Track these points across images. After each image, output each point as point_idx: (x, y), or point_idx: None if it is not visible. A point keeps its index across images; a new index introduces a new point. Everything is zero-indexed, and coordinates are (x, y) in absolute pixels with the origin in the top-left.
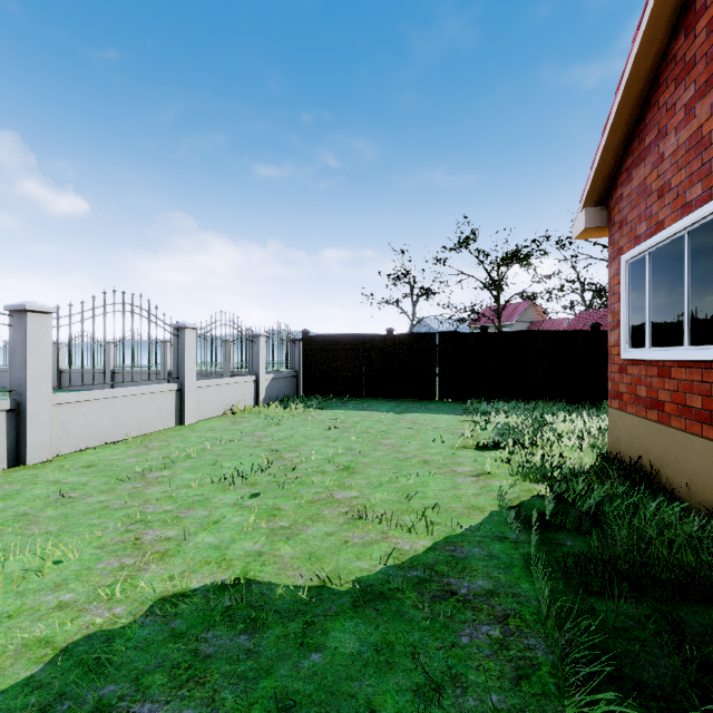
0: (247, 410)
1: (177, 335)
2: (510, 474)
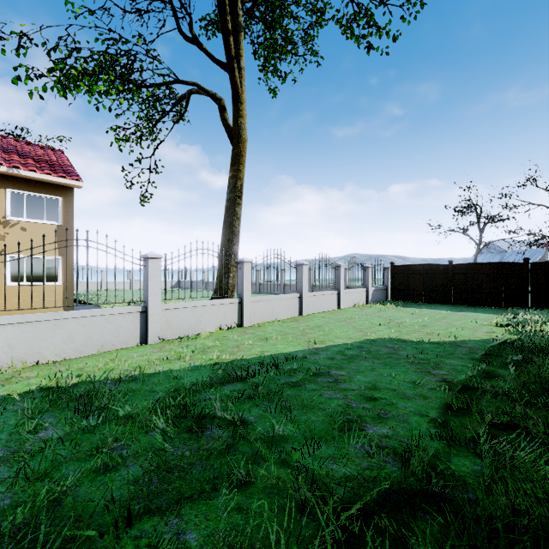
0: (364, 305)
1: (337, 269)
2: (505, 332)
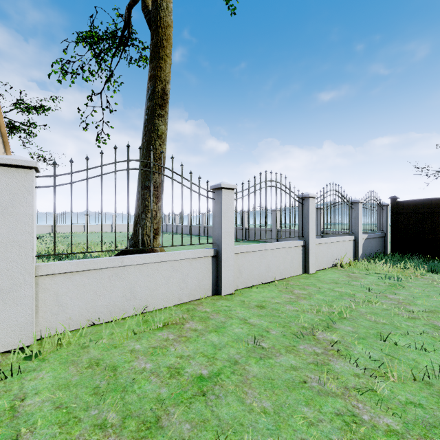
0: (352, 265)
1: (302, 203)
2: None
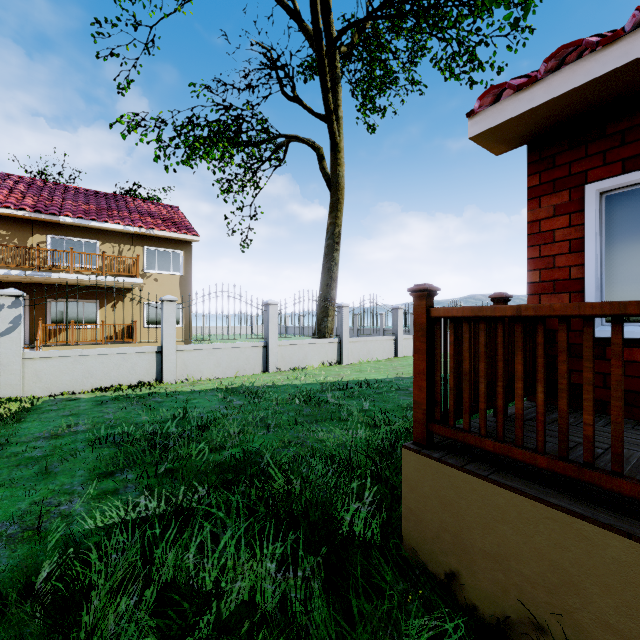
0: None
1: None
2: None
